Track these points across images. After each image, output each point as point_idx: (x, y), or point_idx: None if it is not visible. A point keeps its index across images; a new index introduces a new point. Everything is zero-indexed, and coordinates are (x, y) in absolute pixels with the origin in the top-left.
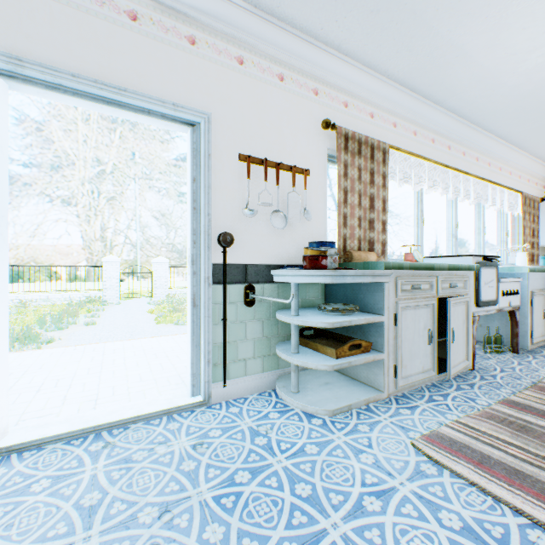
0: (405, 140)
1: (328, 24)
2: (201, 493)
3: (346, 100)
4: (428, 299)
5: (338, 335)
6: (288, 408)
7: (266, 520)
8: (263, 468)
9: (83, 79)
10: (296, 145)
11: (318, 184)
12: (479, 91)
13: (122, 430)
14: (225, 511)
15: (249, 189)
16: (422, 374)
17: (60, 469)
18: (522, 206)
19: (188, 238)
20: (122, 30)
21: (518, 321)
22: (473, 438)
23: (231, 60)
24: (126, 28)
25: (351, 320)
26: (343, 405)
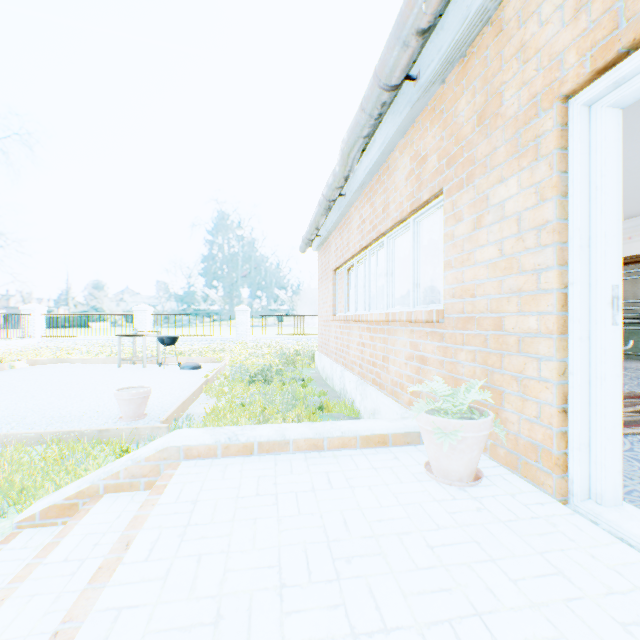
0: None
1: None
2: None
3: None
4: None
5: None
6: None
7: None
8: None
9: None
10: None
11: None
12: None
13: None
14: None
15: None
16: None
17: None
18: None
19: (612, 268)
20: None
21: None
22: None
23: None
24: None
25: None
26: None
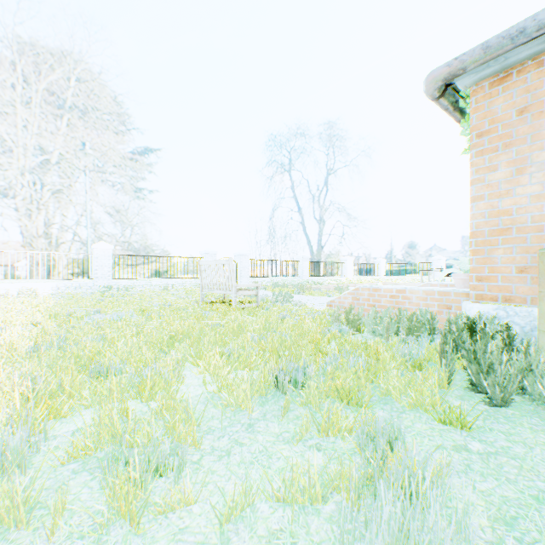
0: None
1: None
2: None
3: None
4: None
5: None
6: None
7: None
8: None
9: None
10: None
11: None
12: None
13: None
14: None
15: None
16: None
17: None
18: None
19: None
20: None
21: None
22: None
23: None
24: None
25: None
26: None
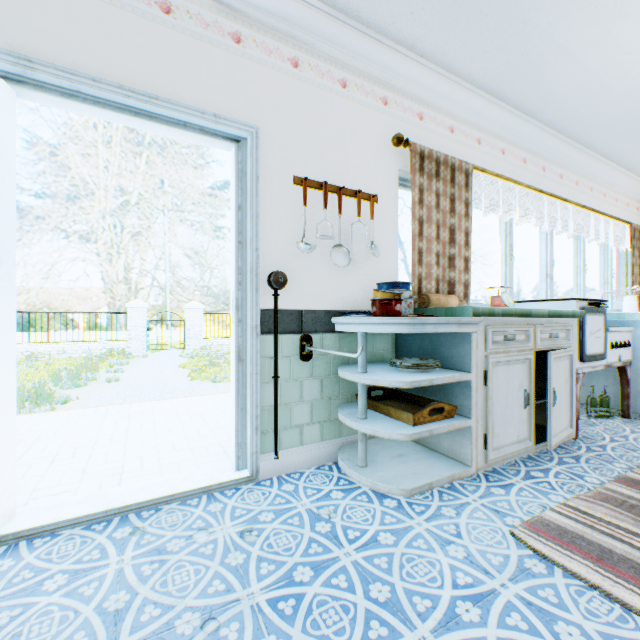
0: (491, 159)
1: (401, 17)
2: (252, 595)
3: (420, 111)
4: (524, 352)
5: (413, 396)
6: (353, 485)
7: (336, 632)
8: (328, 563)
9: (105, 85)
10: (362, 165)
11: (387, 213)
12: (582, 99)
13: (153, 512)
14: (283, 619)
15: (306, 219)
16: (517, 444)
17: (79, 562)
18: (630, 240)
19: (232, 278)
20: (153, 25)
21: (629, 379)
22: (587, 527)
23: (283, 63)
24: (158, 23)
25: (432, 379)
26: (423, 483)
